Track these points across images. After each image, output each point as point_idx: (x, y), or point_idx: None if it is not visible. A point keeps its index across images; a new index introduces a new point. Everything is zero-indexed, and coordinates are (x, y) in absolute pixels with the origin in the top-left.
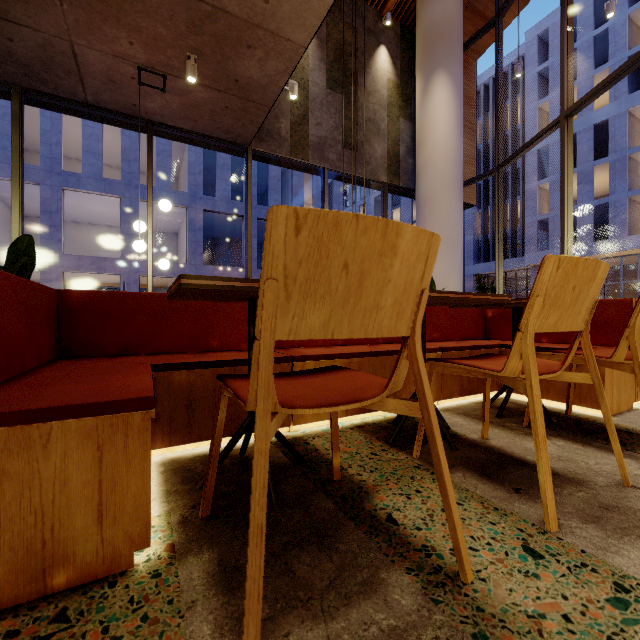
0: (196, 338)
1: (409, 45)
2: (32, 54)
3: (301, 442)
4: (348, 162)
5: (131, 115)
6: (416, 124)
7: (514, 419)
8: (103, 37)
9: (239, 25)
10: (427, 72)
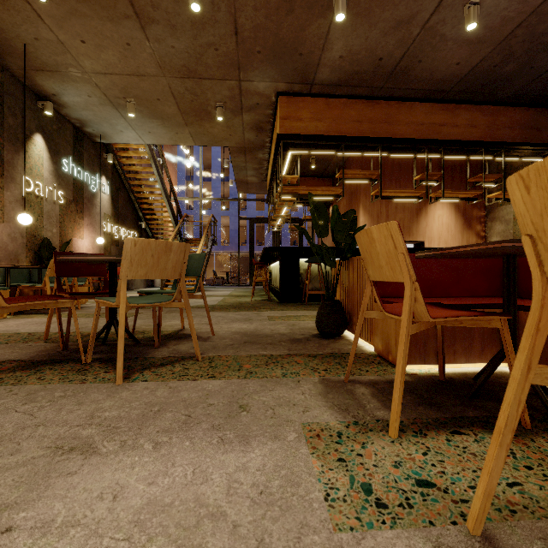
0: None
1: None
2: None
3: None
4: None
5: None
6: None
7: None
8: None
9: None
10: None
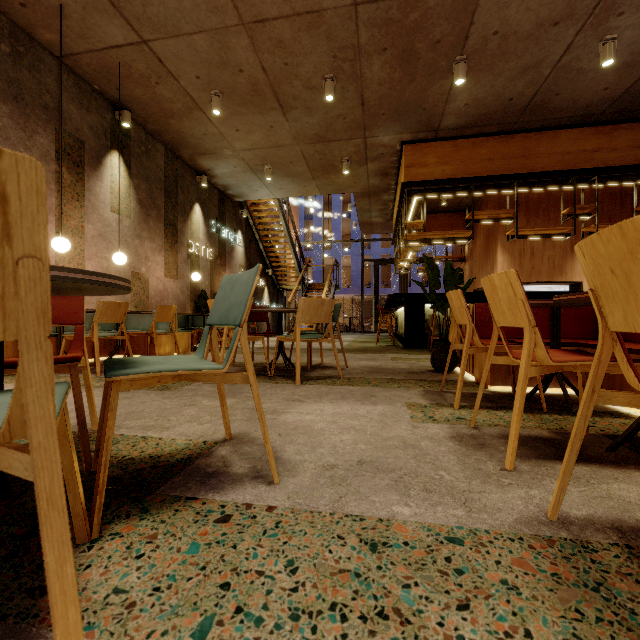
0: None
1: None
2: None
3: (619, 416)
4: None
5: None
6: None
7: None
8: None
9: None
10: None
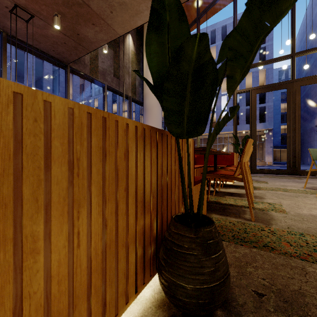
0: None
1: (139, 38)
2: None
3: None
4: (116, 83)
5: None
6: (144, 74)
7: (217, 186)
8: None
9: (93, 14)
10: None
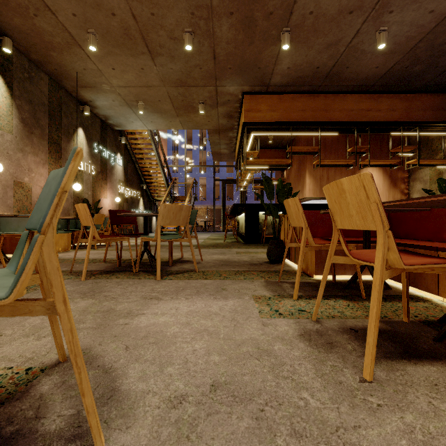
0: (435, 233)
1: None
2: None
3: (418, 300)
4: None
5: None
6: None
7: None
8: None
9: None
10: None
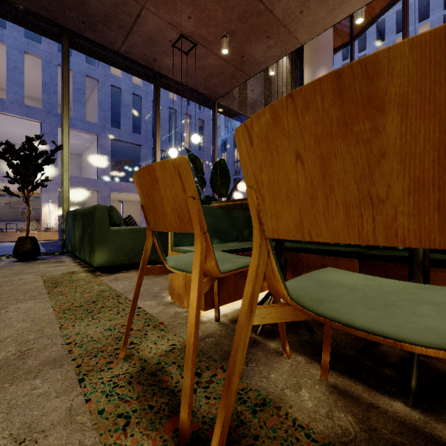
0: None
1: None
2: (102, 8)
3: None
4: None
5: (146, 66)
6: None
7: None
8: (171, 9)
9: (273, 22)
10: (314, 67)
